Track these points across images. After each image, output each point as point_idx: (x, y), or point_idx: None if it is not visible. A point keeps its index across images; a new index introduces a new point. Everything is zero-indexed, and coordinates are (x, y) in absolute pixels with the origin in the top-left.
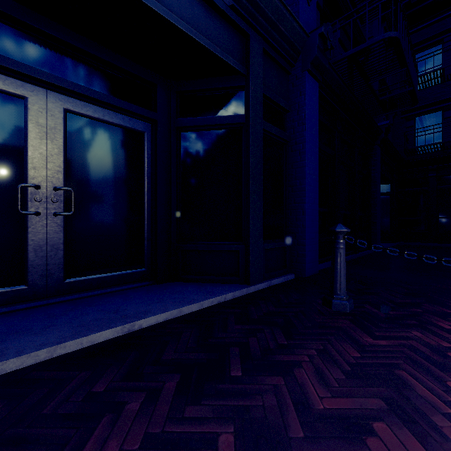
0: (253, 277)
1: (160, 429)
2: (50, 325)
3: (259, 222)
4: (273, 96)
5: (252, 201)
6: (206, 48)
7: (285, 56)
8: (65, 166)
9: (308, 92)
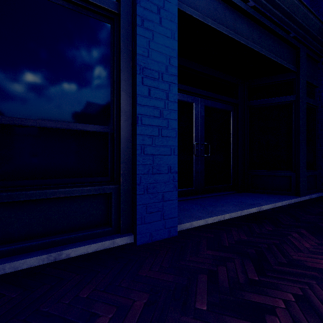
0: (301, 192)
1: (319, 242)
2: (222, 204)
3: (304, 159)
4: (310, 80)
5: (301, 146)
6: (280, 64)
7: (318, 53)
8: (204, 133)
9: None
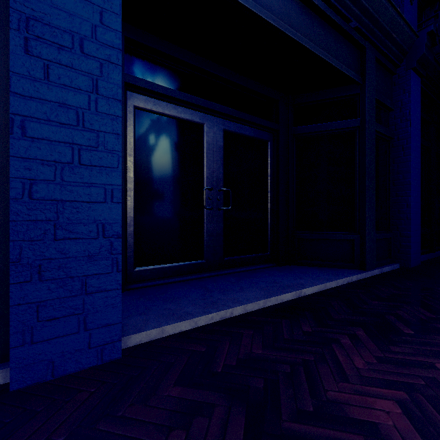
0: (368, 263)
1: (381, 355)
2: (241, 287)
3: (373, 214)
4: (382, 98)
5: (368, 195)
6: (335, 68)
7: (393, 59)
8: (223, 173)
9: (412, 89)
